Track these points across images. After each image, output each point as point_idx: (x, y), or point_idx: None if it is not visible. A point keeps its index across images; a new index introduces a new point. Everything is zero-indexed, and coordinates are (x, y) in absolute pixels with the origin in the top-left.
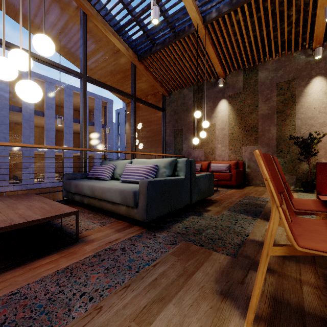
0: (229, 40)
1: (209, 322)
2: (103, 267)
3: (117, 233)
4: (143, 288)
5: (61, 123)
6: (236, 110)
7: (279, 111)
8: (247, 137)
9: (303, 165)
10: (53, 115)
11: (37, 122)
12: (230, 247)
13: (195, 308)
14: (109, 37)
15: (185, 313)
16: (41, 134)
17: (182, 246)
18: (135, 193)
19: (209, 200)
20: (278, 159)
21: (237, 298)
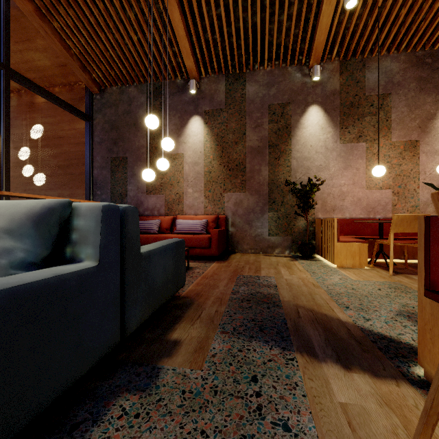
0: (207, 12)
1: None
2: None
3: None
4: None
5: None
6: (215, 136)
7: (272, 145)
8: (230, 178)
9: (299, 221)
10: None
11: None
12: None
13: None
14: None
15: None
16: None
17: None
18: None
19: (176, 298)
20: (270, 212)
21: None
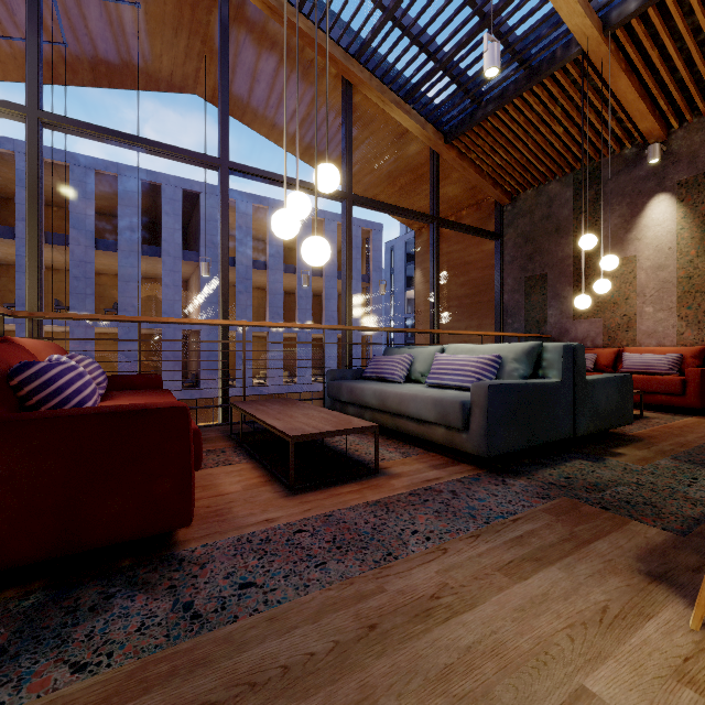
0: (679, 47)
1: (625, 598)
2: (431, 509)
3: (434, 470)
4: (502, 542)
5: (307, 282)
6: (701, 217)
7: None
8: None
9: None
10: (281, 266)
11: (255, 281)
12: (672, 520)
13: (598, 580)
14: (390, 113)
15: (580, 582)
16: (260, 301)
17: (563, 503)
18: (463, 405)
19: (620, 434)
20: None
21: (683, 586)
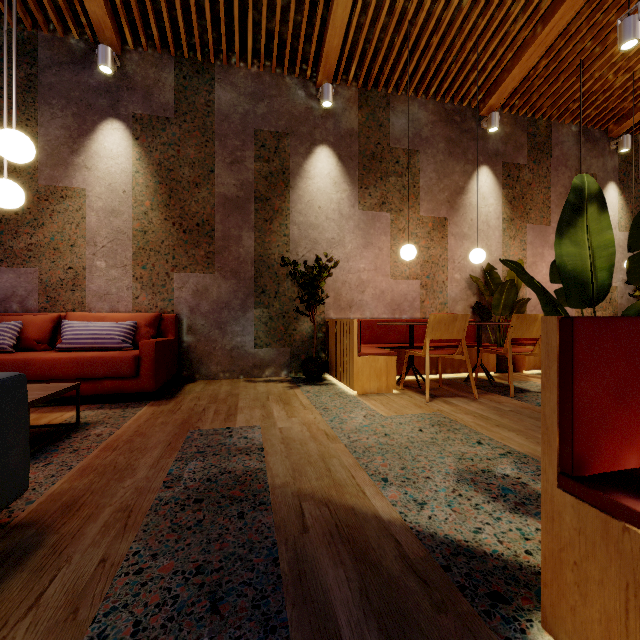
0: None
1: None
2: None
3: None
4: None
5: None
6: (156, 166)
7: (260, 198)
8: (186, 247)
9: (303, 323)
10: None
11: None
12: None
13: None
14: None
15: None
16: None
17: None
18: None
19: None
20: (257, 309)
21: None
